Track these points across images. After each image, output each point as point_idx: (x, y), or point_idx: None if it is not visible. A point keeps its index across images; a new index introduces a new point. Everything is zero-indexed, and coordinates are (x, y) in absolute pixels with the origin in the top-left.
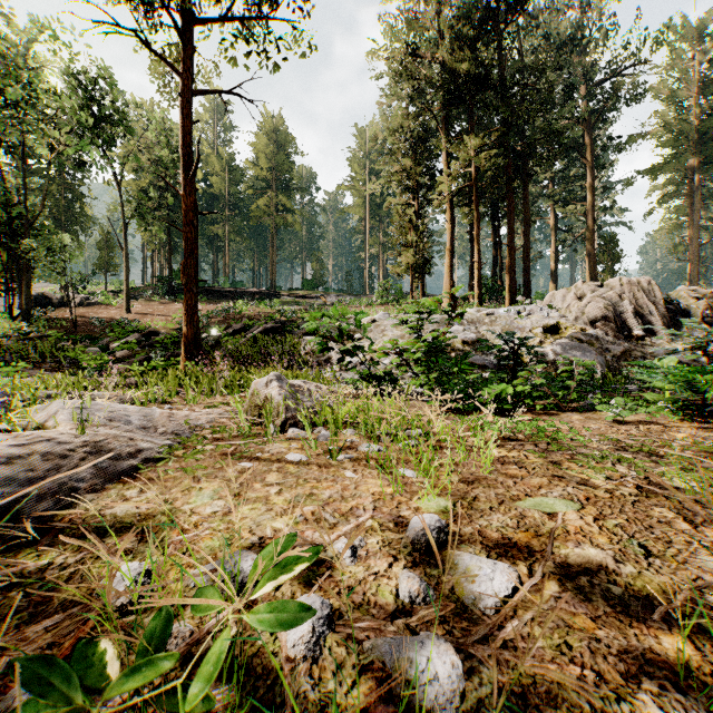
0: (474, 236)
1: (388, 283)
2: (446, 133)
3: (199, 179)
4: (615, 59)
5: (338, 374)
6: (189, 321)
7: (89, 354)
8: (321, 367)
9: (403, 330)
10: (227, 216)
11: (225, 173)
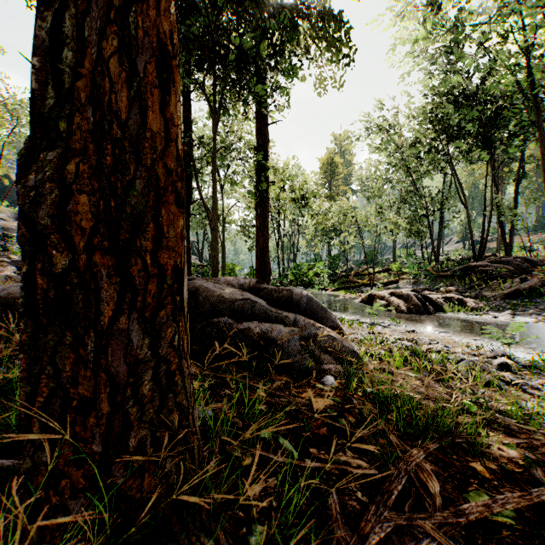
0: None
1: None
2: None
3: None
4: None
5: None
6: (498, 247)
7: None
8: None
9: None
10: None
11: None
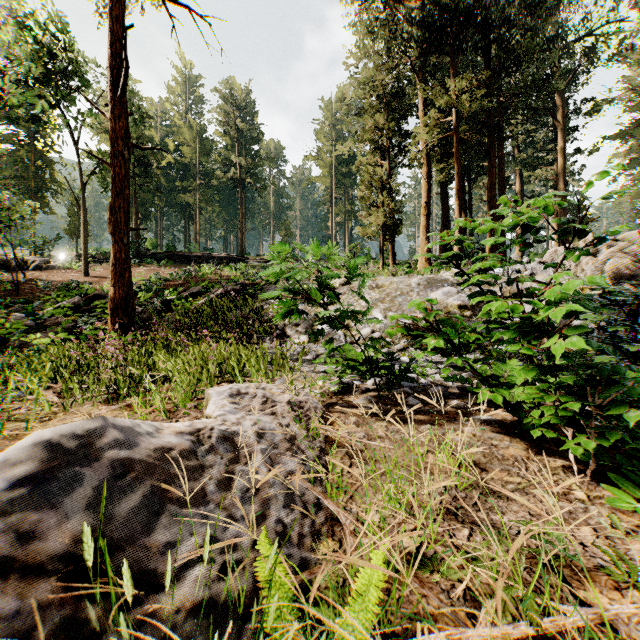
0: (445, 198)
1: (356, 247)
2: (422, 81)
3: (171, 150)
4: (590, 16)
5: (306, 347)
6: (117, 279)
7: (1, 321)
8: (286, 336)
9: (382, 292)
10: (198, 185)
11: (196, 143)
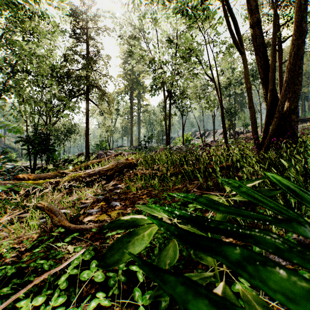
0: None
1: None
2: None
3: None
4: None
5: None
6: None
7: None
8: None
9: None
10: (309, 81)
11: (308, 61)
